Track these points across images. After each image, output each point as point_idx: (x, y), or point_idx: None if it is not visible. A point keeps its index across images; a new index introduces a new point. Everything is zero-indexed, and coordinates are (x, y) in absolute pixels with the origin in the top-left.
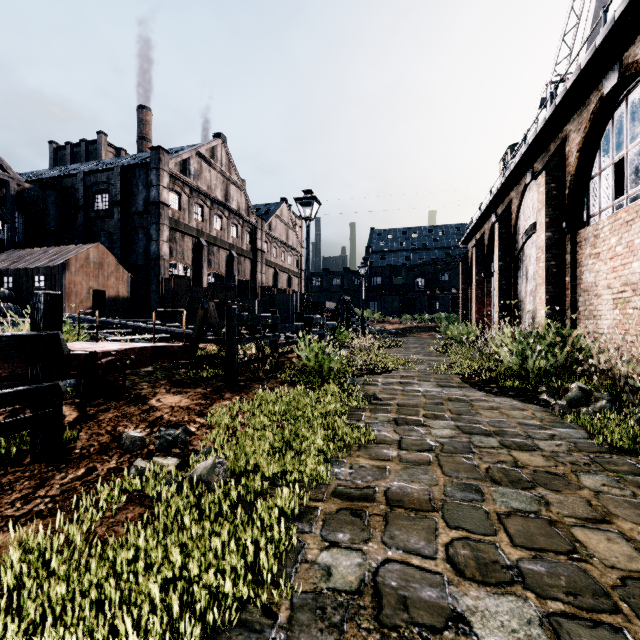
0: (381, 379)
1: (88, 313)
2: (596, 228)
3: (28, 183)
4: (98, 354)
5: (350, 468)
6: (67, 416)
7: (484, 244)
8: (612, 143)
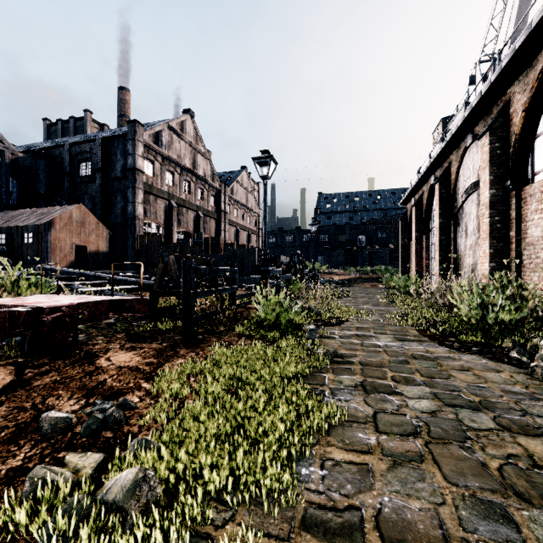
0: (337, 331)
1: (71, 266)
2: None
3: (22, 153)
4: (44, 310)
5: (321, 467)
6: None
7: (423, 204)
8: None
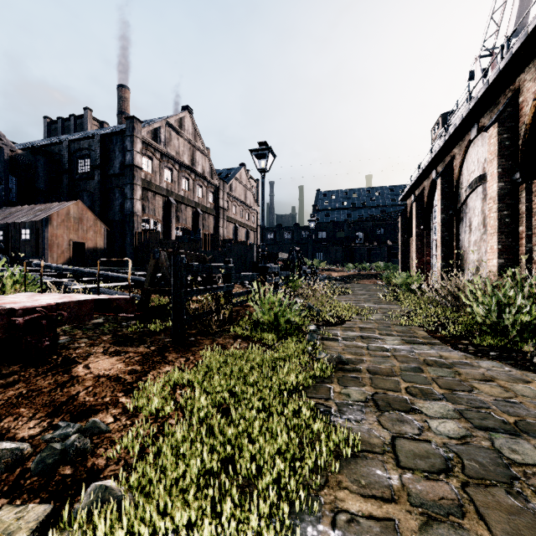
0: (340, 332)
1: (69, 262)
2: None
3: (22, 150)
4: (16, 311)
5: (333, 525)
6: None
7: (423, 199)
8: None
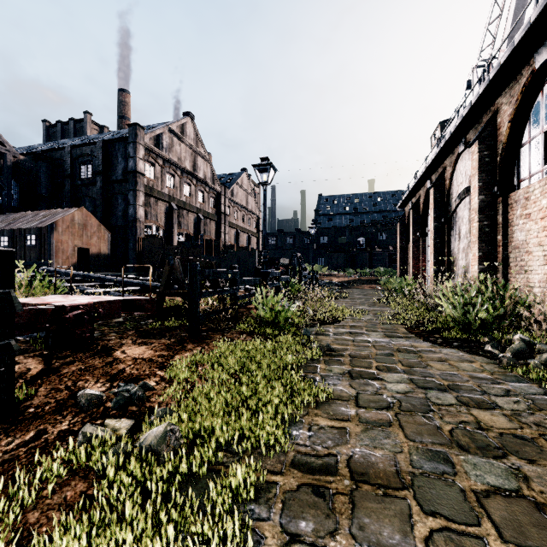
0: (332, 329)
1: (73, 268)
2: (527, 191)
3: (23, 155)
4: (66, 308)
5: (309, 430)
6: (31, 369)
7: (419, 207)
8: (542, 113)
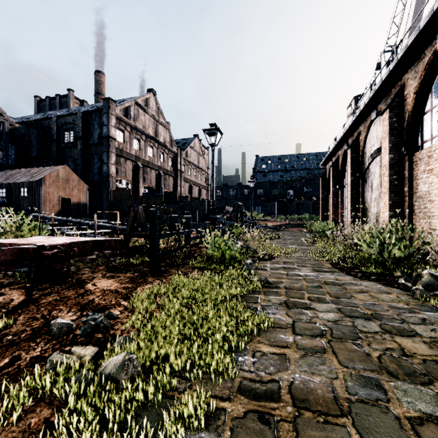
0: (269, 265)
1: (58, 214)
2: (429, 150)
3: (18, 124)
4: (46, 247)
5: (253, 356)
6: (14, 300)
7: (338, 165)
8: None
